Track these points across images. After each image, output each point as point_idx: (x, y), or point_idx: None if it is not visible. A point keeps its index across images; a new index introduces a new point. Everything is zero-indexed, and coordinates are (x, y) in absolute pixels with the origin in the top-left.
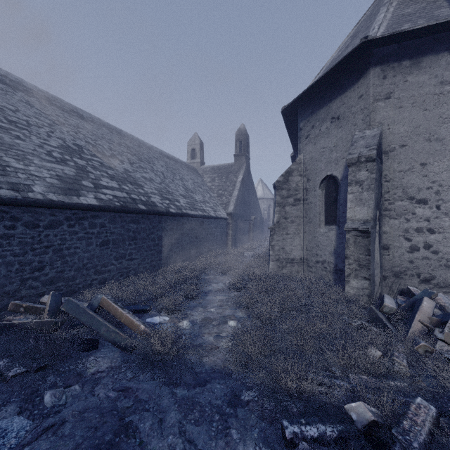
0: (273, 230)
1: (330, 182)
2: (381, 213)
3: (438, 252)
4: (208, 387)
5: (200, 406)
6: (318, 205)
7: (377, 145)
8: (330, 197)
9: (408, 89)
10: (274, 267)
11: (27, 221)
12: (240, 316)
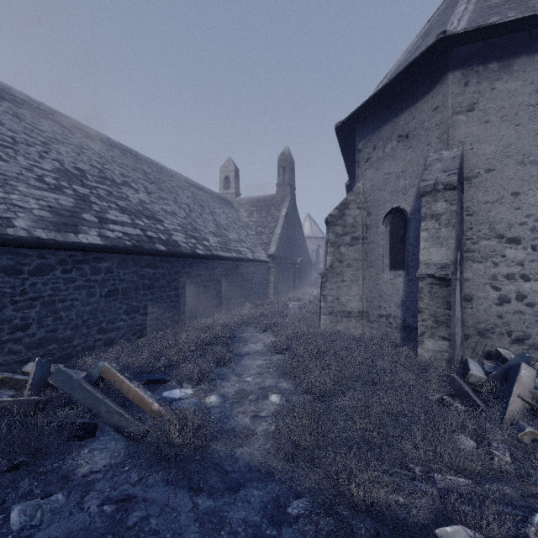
0: (325, 277)
1: (397, 216)
2: (462, 255)
3: (534, 304)
4: (242, 495)
5: (230, 524)
6: (382, 245)
7: (458, 168)
8: (396, 236)
9: (497, 99)
10: (326, 322)
11: (6, 265)
12: (284, 387)
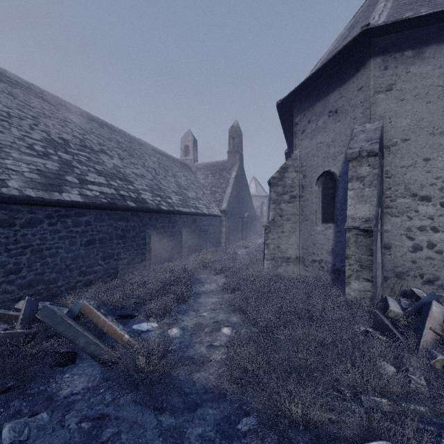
0: (268, 228)
1: (328, 178)
2: (382, 210)
3: (442, 251)
4: (199, 413)
5: (188, 439)
6: (315, 202)
7: (379, 138)
8: (327, 194)
9: (411, 81)
10: (269, 266)
11: (1, 219)
12: (234, 321)
